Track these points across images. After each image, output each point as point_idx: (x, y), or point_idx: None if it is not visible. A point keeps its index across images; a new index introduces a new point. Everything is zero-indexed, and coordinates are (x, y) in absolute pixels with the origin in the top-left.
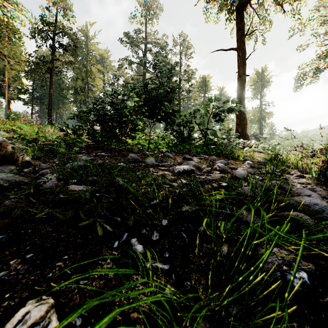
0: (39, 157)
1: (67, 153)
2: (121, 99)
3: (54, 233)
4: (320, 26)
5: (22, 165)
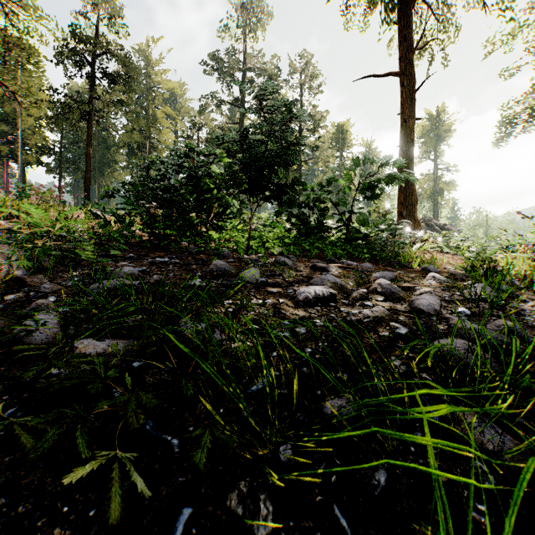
0: (46, 267)
1: (96, 261)
2: (200, 160)
3: (2, 498)
4: None
5: (7, 286)
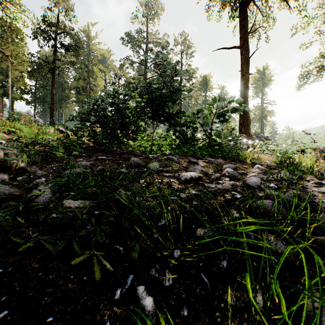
0: (36, 161)
1: (66, 158)
2: (123, 99)
3: (40, 273)
4: (323, 23)
5: (16, 172)
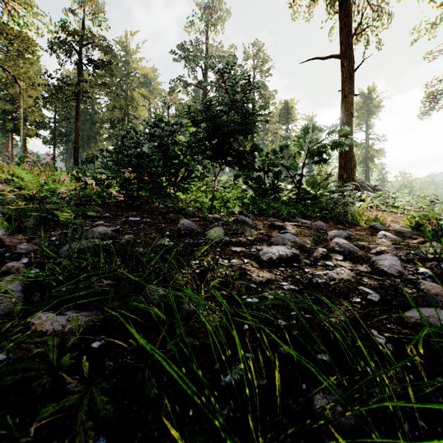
0: (28, 227)
1: (72, 222)
2: (169, 130)
3: None
4: None
5: None
